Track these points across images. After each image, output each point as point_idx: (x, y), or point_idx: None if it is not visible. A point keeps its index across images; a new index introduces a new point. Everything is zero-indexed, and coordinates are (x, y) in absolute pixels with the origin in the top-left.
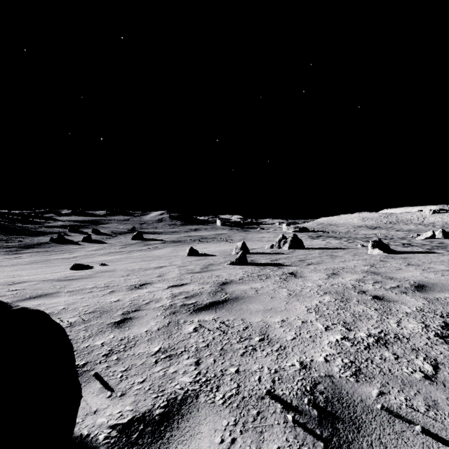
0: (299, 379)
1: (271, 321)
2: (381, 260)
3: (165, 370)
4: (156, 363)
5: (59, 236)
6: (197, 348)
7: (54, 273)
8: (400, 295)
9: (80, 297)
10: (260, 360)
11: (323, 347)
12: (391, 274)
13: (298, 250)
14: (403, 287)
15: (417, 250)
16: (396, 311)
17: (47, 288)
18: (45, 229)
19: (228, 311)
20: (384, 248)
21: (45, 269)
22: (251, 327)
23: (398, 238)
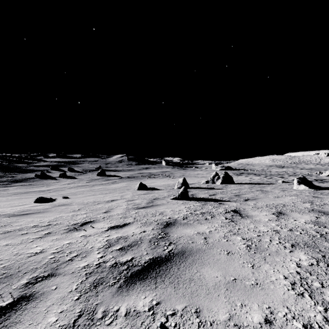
0: None
1: (248, 322)
2: (313, 196)
3: None
4: None
5: (41, 173)
6: None
7: (17, 206)
8: None
9: (5, 244)
10: None
11: None
12: None
13: (229, 185)
14: None
15: None
16: None
17: None
18: (33, 168)
19: (173, 285)
20: (309, 184)
21: (16, 201)
22: None
23: (306, 175)
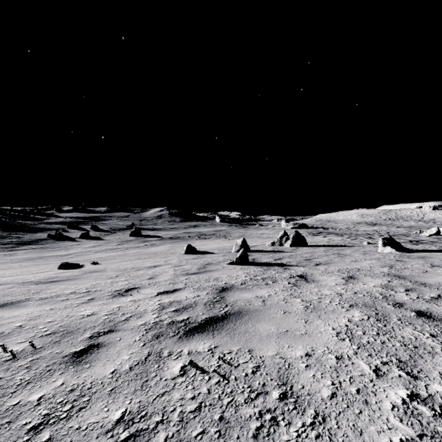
0: None
1: (291, 356)
2: (397, 260)
3: None
4: None
5: (57, 233)
6: (182, 414)
7: (39, 273)
8: None
9: (49, 308)
10: None
11: (388, 419)
12: (421, 279)
13: (301, 247)
14: None
15: (430, 248)
16: None
17: (19, 294)
18: (44, 226)
19: (229, 335)
20: (396, 246)
21: (33, 267)
22: (264, 368)
23: (402, 235)
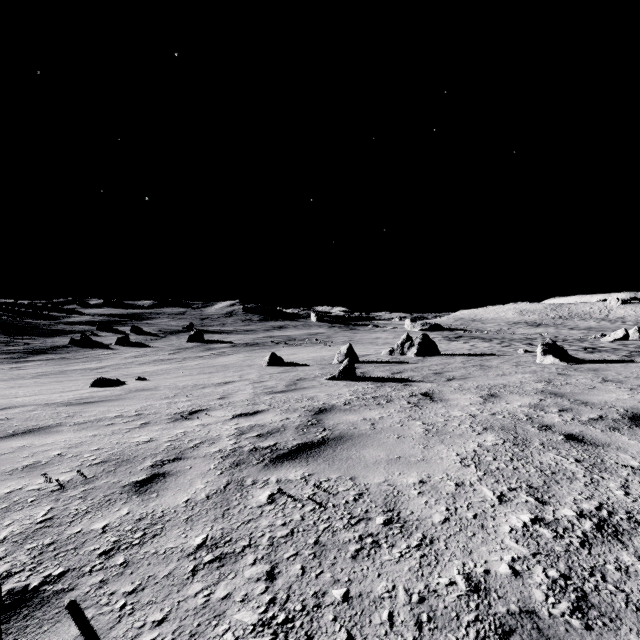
0: (469, 621)
1: (402, 483)
2: (559, 373)
3: (208, 593)
4: (194, 573)
5: (82, 337)
6: (272, 539)
7: (65, 392)
8: (610, 434)
9: (91, 434)
10: (389, 569)
11: (503, 540)
12: (583, 396)
13: (430, 357)
14: (609, 419)
15: (609, 358)
16: (614, 465)
17: (46, 418)
18: (63, 327)
19: (327, 462)
20: (561, 355)
21: (55, 385)
22: (368, 495)
23: (575, 340)
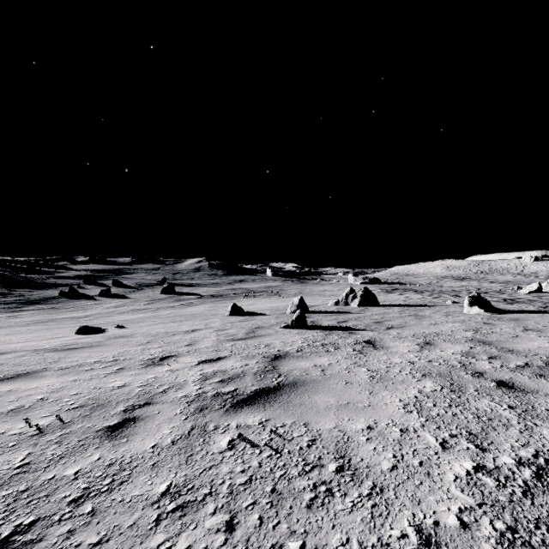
0: None
1: (352, 429)
2: (485, 323)
3: (169, 545)
4: (157, 523)
5: (70, 289)
6: (232, 487)
7: (53, 339)
8: (537, 381)
9: (72, 379)
10: (342, 520)
11: (449, 489)
12: (509, 344)
13: (371, 307)
14: (534, 366)
15: (527, 309)
16: (544, 411)
17: (33, 363)
18: (54, 281)
19: (283, 408)
20: (486, 306)
21: (45, 332)
22: (320, 442)
23: (495, 292)
